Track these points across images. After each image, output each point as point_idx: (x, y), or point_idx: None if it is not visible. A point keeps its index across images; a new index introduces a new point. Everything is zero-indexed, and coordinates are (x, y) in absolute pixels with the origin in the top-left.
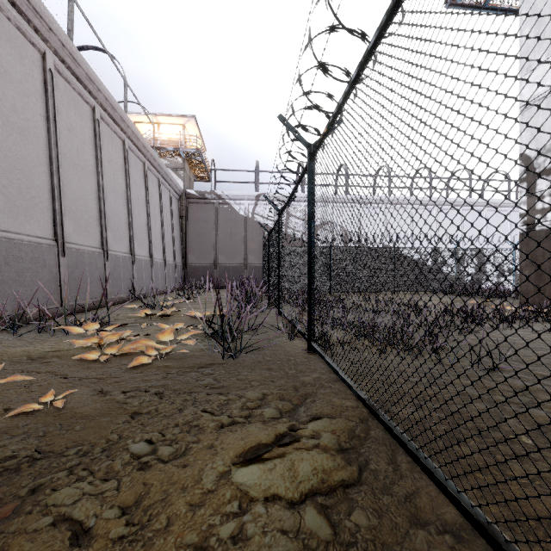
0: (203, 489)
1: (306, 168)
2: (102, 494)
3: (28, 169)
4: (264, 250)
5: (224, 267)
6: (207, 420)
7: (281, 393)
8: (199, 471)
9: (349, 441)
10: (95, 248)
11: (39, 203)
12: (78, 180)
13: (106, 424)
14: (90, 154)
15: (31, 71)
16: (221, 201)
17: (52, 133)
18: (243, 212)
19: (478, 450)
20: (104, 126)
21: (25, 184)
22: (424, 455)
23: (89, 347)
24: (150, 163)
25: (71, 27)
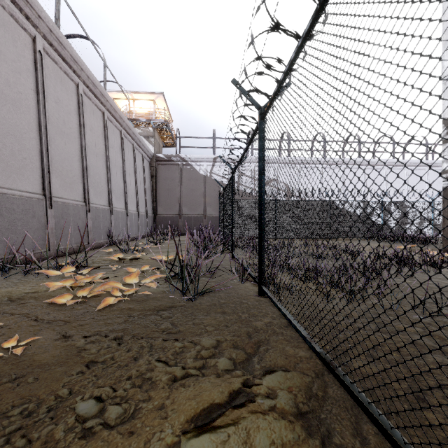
0: None
1: (257, 128)
2: None
3: (20, 134)
4: (220, 203)
5: (187, 217)
6: (160, 372)
7: (235, 339)
8: (145, 442)
9: (306, 401)
10: (79, 201)
11: (29, 163)
12: (64, 144)
13: (60, 374)
14: (75, 123)
15: (23, 52)
16: (185, 162)
17: (41, 104)
18: (202, 171)
19: None
20: (87, 100)
21: (17, 147)
22: (401, 438)
23: (64, 288)
24: (125, 131)
25: (58, 17)
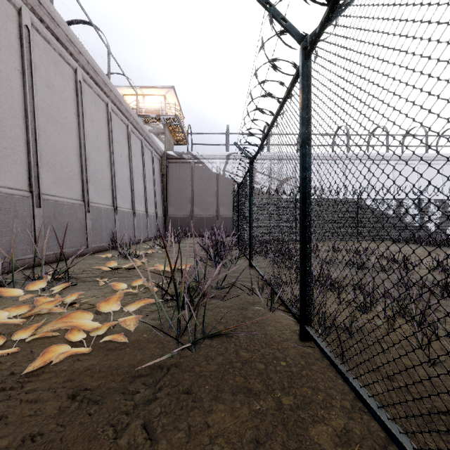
0: None
1: (294, 78)
2: None
3: None
4: (234, 202)
5: (199, 218)
6: None
7: None
8: None
9: None
10: (76, 200)
11: (11, 154)
12: (58, 135)
13: None
14: (72, 112)
15: (4, 24)
16: (196, 160)
17: (28, 87)
18: (215, 169)
19: None
20: (87, 89)
21: None
22: None
23: (17, 317)
24: (133, 126)
25: None
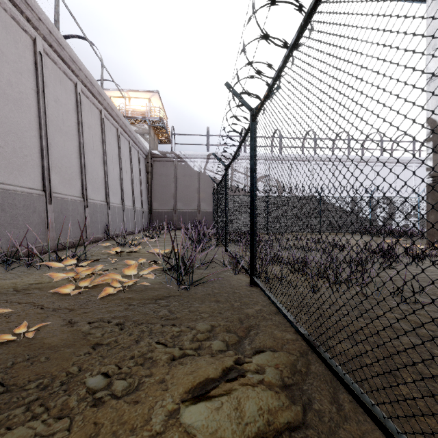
0: (151, 431)
1: (248, 128)
2: (52, 435)
3: (21, 132)
4: (214, 199)
5: (181, 212)
6: (160, 352)
7: (228, 324)
8: (149, 409)
9: (291, 376)
10: (77, 197)
11: (30, 160)
12: (63, 142)
13: (69, 355)
14: (73, 121)
15: (24, 53)
16: (179, 159)
17: (42, 103)
18: (197, 168)
19: (416, 388)
20: (85, 99)
21: (18, 145)
22: (369, 401)
23: (66, 280)
24: (122, 129)
25: (57, 18)
